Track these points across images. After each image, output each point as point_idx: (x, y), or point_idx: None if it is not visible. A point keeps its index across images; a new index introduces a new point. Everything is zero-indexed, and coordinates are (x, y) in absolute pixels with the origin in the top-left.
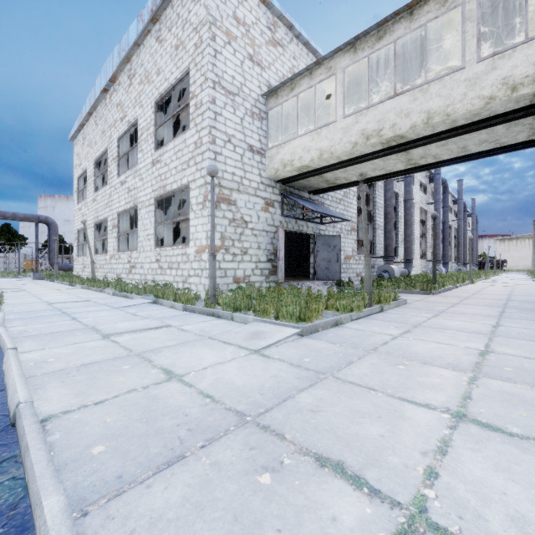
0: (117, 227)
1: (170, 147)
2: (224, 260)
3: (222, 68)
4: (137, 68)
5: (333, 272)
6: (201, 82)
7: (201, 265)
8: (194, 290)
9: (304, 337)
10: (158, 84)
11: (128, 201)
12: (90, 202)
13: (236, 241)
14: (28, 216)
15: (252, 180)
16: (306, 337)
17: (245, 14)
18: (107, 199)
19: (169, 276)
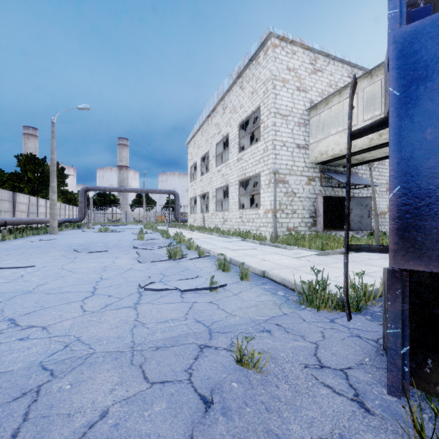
0: (215, 197)
1: (248, 151)
2: (281, 217)
3: (280, 102)
4: (228, 104)
5: (365, 225)
6: (267, 114)
7: (267, 220)
8: (263, 235)
9: (321, 256)
10: (241, 114)
11: (222, 181)
12: (198, 182)
13: (288, 205)
14: (165, 191)
15: (298, 166)
16: (321, 256)
17: (294, 63)
18: (209, 180)
19: (247, 226)
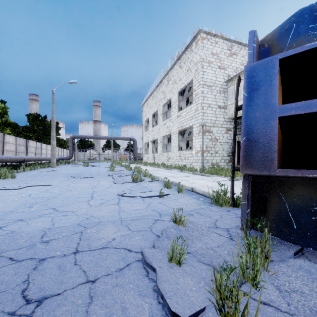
0: (162, 142)
1: (185, 110)
2: (207, 156)
3: (206, 77)
4: (171, 78)
5: None
6: (197, 85)
7: (198, 158)
8: (195, 168)
9: None
10: (180, 85)
11: (167, 131)
12: (150, 131)
13: (212, 148)
14: (127, 138)
15: (219, 120)
16: None
17: (216, 50)
18: (158, 130)
19: (184, 162)
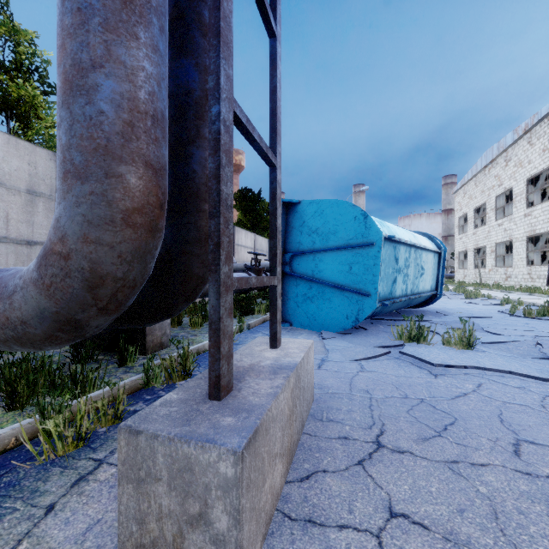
0: (494, 252)
1: (538, 208)
2: None
3: None
4: (512, 157)
5: None
6: None
7: None
8: None
9: None
10: (529, 170)
11: (504, 236)
12: (470, 235)
13: None
14: None
15: None
16: None
17: None
18: (485, 234)
19: (537, 283)
